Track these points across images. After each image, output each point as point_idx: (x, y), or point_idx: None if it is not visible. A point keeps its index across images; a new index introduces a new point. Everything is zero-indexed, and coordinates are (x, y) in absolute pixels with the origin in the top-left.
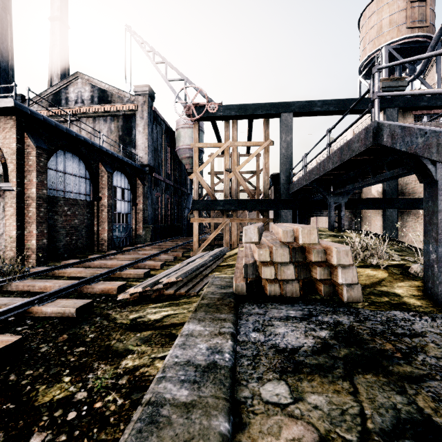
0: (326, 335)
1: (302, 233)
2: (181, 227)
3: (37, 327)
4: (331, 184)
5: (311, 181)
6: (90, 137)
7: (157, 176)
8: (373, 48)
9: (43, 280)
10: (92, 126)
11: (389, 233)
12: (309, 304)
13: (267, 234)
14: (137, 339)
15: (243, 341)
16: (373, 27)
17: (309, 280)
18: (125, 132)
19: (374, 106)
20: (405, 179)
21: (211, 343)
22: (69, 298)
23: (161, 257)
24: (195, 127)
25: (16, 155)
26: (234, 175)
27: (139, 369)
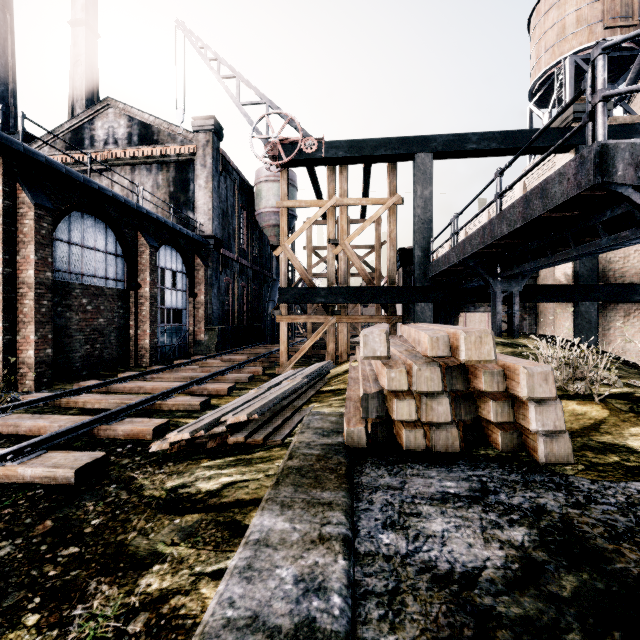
0: (524, 538)
1: (465, 342)
2: (263, 329)
3: (3, 505)
4: (497, 262)
5: (466, 258)
6: (127, 194)
7: (226, 253)
8: (551, 60)
9: (37, 415)
10: (129, 178)
11: (585, 338)
12: (478, 466)
13: (396, 341)
14: (173, 530)
15: (366, 553)
16: (552, 29)
17: (474, 421)
18: (178, 187)
19: (596, 116)
20: (608, 256)
21: (304, 565)
22: (72, 448)
23: (230, 377)
24: (283, 176)
25: (4, 218)
26: (342, 250)
27: (169, 600)
